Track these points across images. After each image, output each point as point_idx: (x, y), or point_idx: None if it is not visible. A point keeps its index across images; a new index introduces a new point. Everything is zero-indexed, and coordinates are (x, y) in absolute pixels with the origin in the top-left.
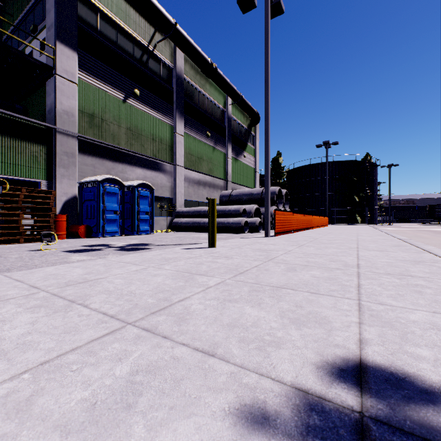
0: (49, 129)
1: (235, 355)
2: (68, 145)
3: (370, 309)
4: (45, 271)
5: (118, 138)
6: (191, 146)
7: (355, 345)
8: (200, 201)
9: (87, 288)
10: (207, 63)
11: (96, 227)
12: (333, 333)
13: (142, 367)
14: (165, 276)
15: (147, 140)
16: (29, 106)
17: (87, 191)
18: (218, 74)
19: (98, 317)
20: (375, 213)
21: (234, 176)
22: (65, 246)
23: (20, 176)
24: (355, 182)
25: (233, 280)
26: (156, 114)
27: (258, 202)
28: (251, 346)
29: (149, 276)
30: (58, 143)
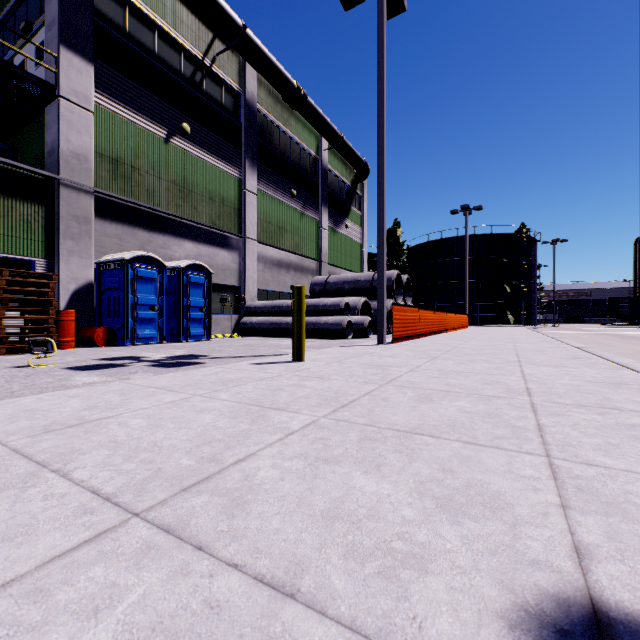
0: (49, 180)
1: (337, 593)
2: (79, 205)
3: (572, 474)
4: (18, 405)
5: (157, 196)
6: (268, 210)
7: (570, 562)
8: (282, 291)
9: (80, 436)
10: (291, 86)
11: (123, 329)
12: (522, 532)
13: (139, 635)
14: (219, 412)
15: (201, 200)
16: (19, 145)
17: (108, 275)
18: (307, 103)
19: (81, 499)
20: (533, 309)
21: (332, 254)
22: (70, 359)
23: (2, 252)
24: (505, 264)
25: (332, 418)
26: (215, 160)
27: (366, 293)
28: (368, 569)
29: (192, 413)
30: (64, 202)
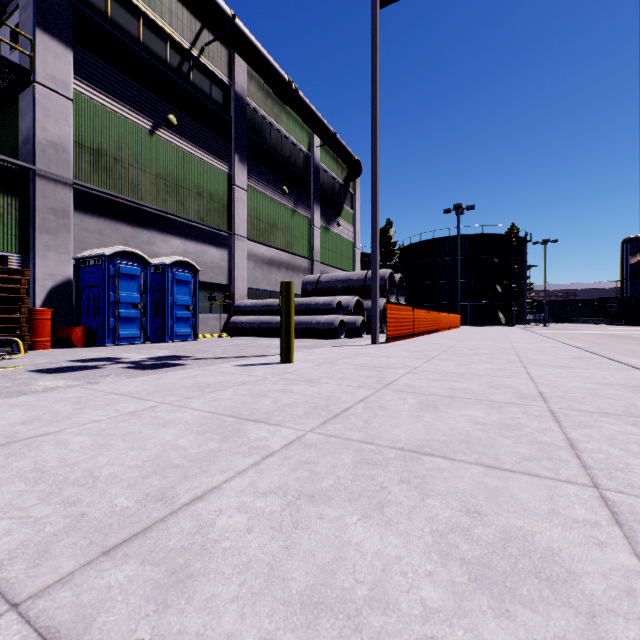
0: (23, 170)
1: None
2: (57, 198)
3: (639, 516)
4: None
5: (141, 190)
6: (258, 206)
7: None
8: (273, 290)
9: None
10: (282, 80)
11: (103, 329)
12: (610, 634)
13: None
14: (185, 426)
15: (189, 195)
16: None
17: (88, 271)
18: (299, 98)
19: None
20: (524, 309)
21: (324, 253)
22: (40, 361)
23: None
24: (496, 264)
25: (321, 433)
26: (203, 154)
27: (359, 292)
28: None
29: (153, 427)
30: (40, 194)
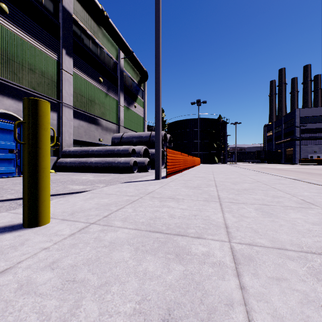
0: None
1: None
2: None
3: None
4: None
5: None
6: (81, 87)
7: None
8: (92, 142)
9: None
10: (97, 7)
11: None
12: None
13: None
14: None
15: (21, 69)
16: None
17: None
18: (109, 23)
19: None
20: (226, 155)
21: (126, 122)
22: None
23: None
24: (214, 133)
25: None
26: (35, 42)
27: (146, 144)
28: None
29: None
30: None
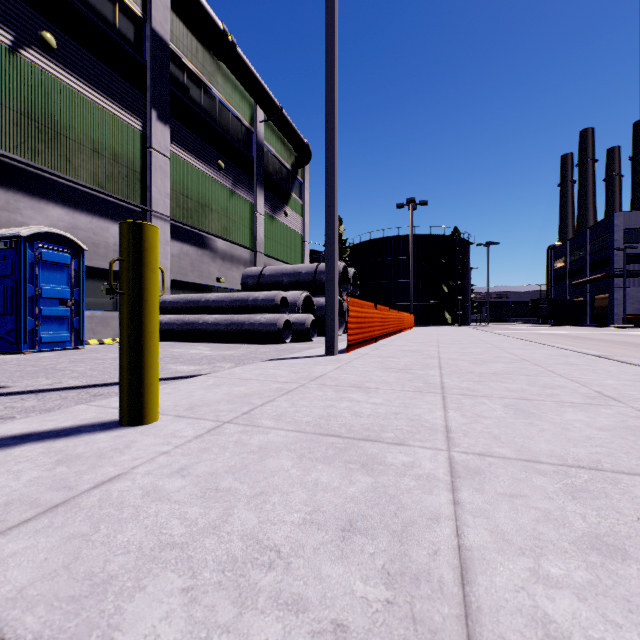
0: None
1: None
2: None
3: None
4: None
5: None
6: (185, 180)
7: None
8: (206, 284)
9: None
10: (215, 27)
11: None
12: None
13: None
14: None
15: (79, 151)
16: None
17: None
18: (237, 55)
19: None
20: (467, 309)
21: (269, 244)
22: None
23: None
24: (443, 265)
25: None
26: (102, 100)
27: (308, 287)
28: None
29: None
30: None
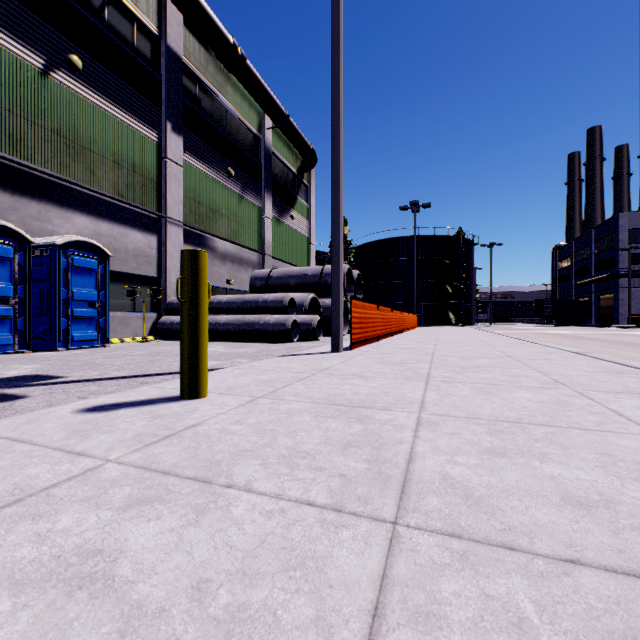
0: None
1: None
2: None
3: None
4: None
5: (27, 147)
6: (197, 187)
7: None
8: (216, 286)
9: None
10: (226, 41)
11: None
12: None
13: None
14: None
15: (101, 163)
16: None
17: None
18: (246, 67)
19: None
20: (471, 309)
21: (276, 247)
22: None
23: None
24: (447, 266)
25: None
26: (122, 114)
27: (314, 289)
28: None
29: None
30: None
